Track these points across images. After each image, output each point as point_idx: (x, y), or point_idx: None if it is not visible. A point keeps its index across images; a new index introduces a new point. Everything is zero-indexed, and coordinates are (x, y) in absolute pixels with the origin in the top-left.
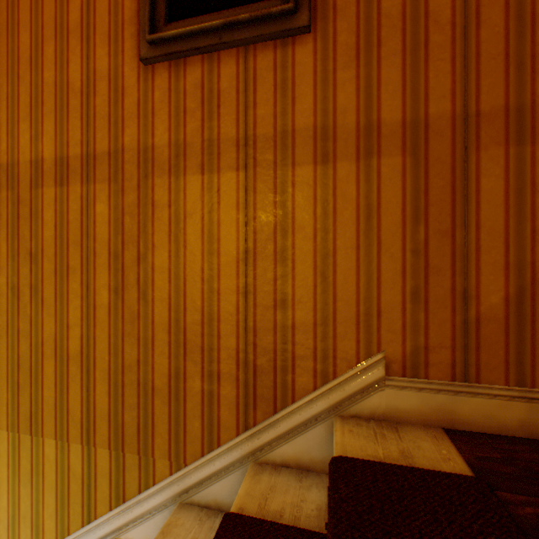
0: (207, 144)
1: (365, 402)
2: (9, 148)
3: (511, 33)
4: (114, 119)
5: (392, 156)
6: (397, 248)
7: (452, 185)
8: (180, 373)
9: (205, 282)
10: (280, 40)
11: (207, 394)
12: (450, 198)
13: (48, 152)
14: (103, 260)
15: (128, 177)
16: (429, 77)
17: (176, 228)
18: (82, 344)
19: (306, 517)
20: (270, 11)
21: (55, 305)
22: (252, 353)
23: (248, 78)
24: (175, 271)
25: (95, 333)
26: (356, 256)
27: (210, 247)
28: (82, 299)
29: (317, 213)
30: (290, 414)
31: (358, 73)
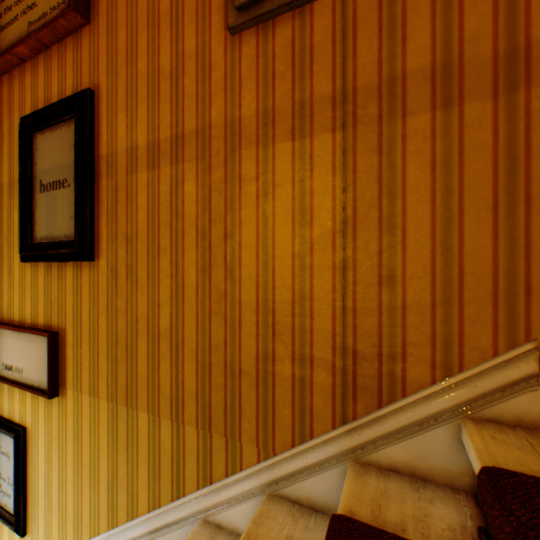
0: (298, 107)
1: (506, 405)
2: (109, 140)
3: None
4: (201, 96)
5: None
6: None
7: None
8: (268, 355)
9: (296, 258)
10: None
11: (298, 380)
12: None
13: (141, 138)
14: (190, 239)
15: (215, 153)
16: None
17: (264, 202)
18: (172, 322)
19: (436, 537)
20: None
21: (147, 284)
22: (350, 336)
23: (345, 25)
24: (263, 247)
25: (183, 311)
26: (492, 219)
27: (301, 219)
28: (171, 278)
29: (436, 170)
30: (400, 411)
31: None
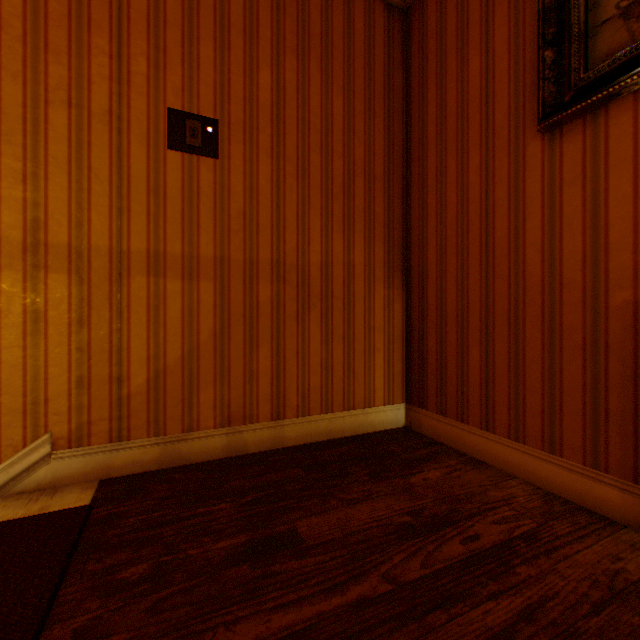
0: None
1: (32, 478)
2: None
3: (153, 201)
4: None
5: (60, 272)
6: (65, 347)
7: (111, 300)
8: None
9: None
10: None
11: None
12: (110, 309)
13: None
14: None
15: None
16: (93, 216)
17: None
18: None
19: None
20: None
21: None
22: None
23: None
24: None
25: None
26: (25, 354)
27: None
28: None
29: None
30: None
31: (26, 196)
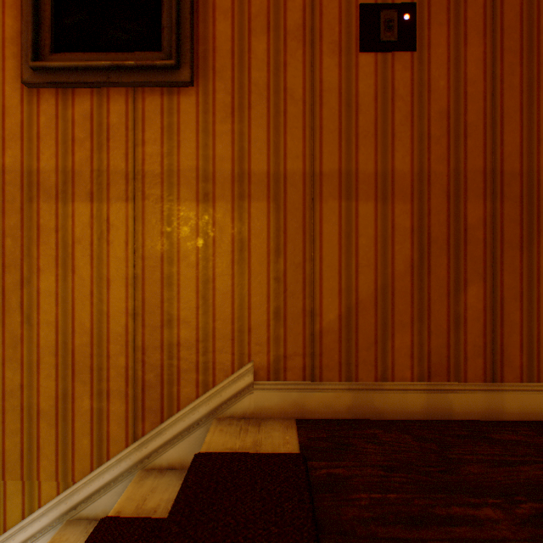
0: (97, 174)
1: (238, 405)
2: None
3: (343, 115)
4: None
5: (260, 200)
6: (263, 276)
7: (304, 227)
8: (69, 394)
9: (95, 305)
10: (167, 88)
11: (97, 412)
12: (303, 237)
13: None
14: None
15: (10, 198)
16: (287, 139)
17: (64, 253)
18: None
19: None
20: (155, 63)
21: None
22: (141, 369)
23: (137, 118)
24: (63, 295)
25: None
26: (232, 282)
27: (99, 272)
28: None
29: (200, 244)
30: (176, 422)
31: (233, 128)
